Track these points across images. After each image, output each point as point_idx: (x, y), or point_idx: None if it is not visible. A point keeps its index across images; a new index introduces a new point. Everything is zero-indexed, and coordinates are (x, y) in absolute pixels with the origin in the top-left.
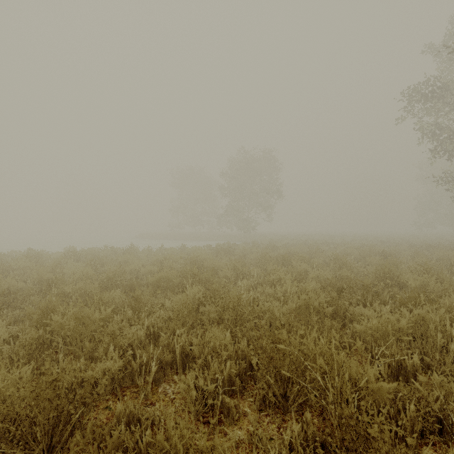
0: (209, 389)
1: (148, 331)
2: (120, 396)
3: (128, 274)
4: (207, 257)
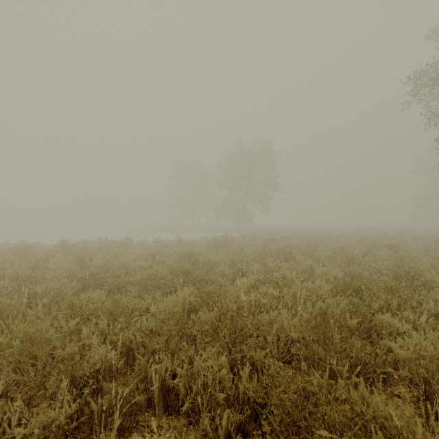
0: None
1: (124, 348)
2: None
3: (118, 269)
4: (203, 251)
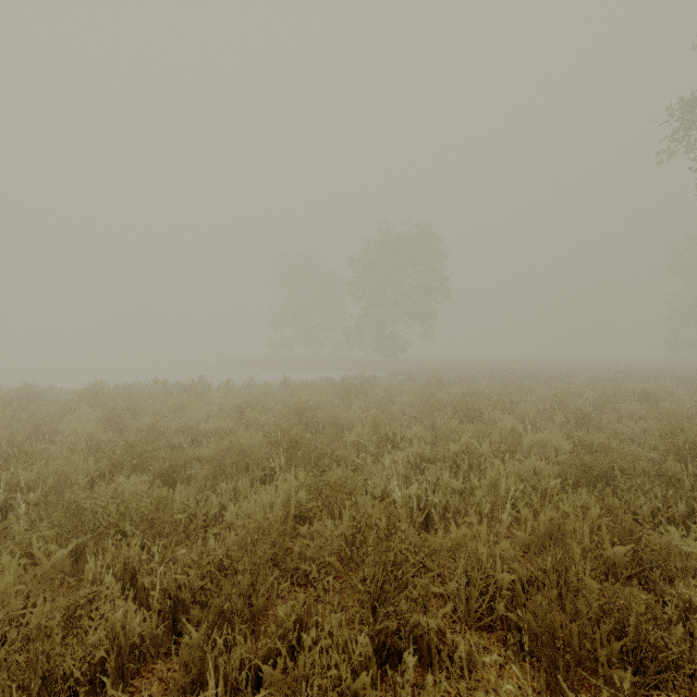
0: None
1: (167, 601)
2: None
3: (179, 433)
4: (325, 402)
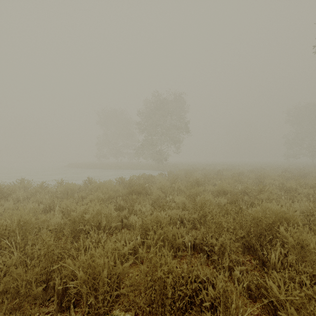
0: None
1: None
2: None
3: None
4: (104, 212)
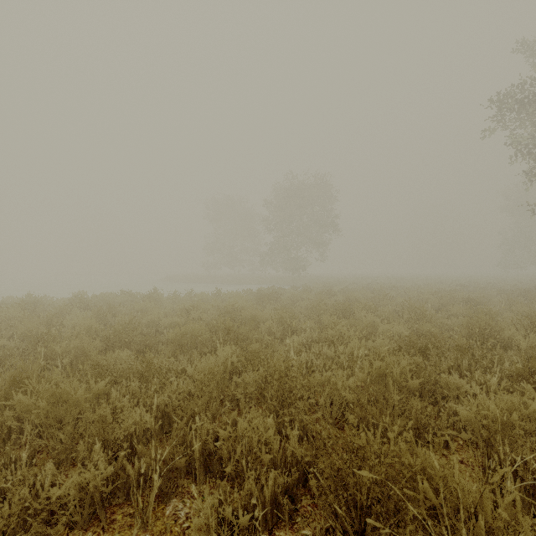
0: (241, 523)
1: (159, 412)
2: (104, 525)
3: (146, 326)
4: (246, 305)
